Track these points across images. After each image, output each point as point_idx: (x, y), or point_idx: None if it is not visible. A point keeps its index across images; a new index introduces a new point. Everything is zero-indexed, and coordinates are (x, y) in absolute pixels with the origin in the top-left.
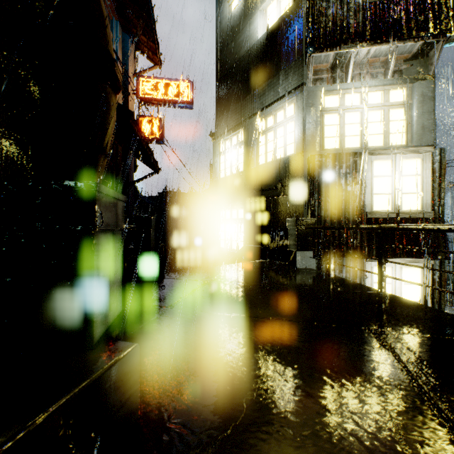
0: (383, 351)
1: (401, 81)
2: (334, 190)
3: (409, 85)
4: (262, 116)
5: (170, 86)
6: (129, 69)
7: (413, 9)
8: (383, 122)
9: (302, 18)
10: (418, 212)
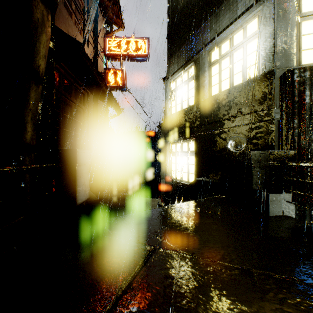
0: None
1: None
2: None
3: None
4: (216, 44)
5: (130, 43)
6: (98, 32)
7: None
8: None
9: None
10: None
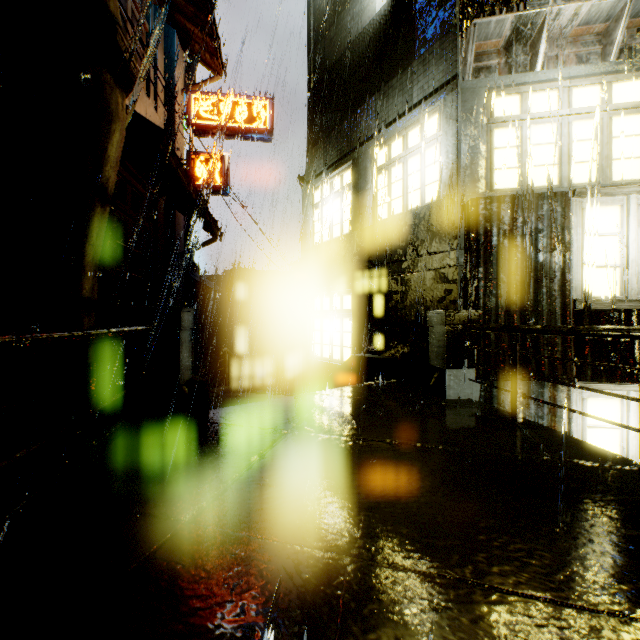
0: None
1: (635, 64)
2: (514, 260)
3: None
4: (383, 140)
5: (238, 107)
6: (175, 81)
7: None
8: (600, 140)
9: None
10: None
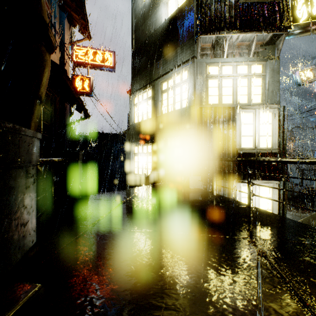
0: (260, 258)
1: (258, 59)
2: (215, 133)
3: (264, 62)
4: (165, 79)
5: (97, 54)
6: (65, 39)
7: (267, 10)
8: (247, 87)
9: (193, 9)
10: (270, 149)
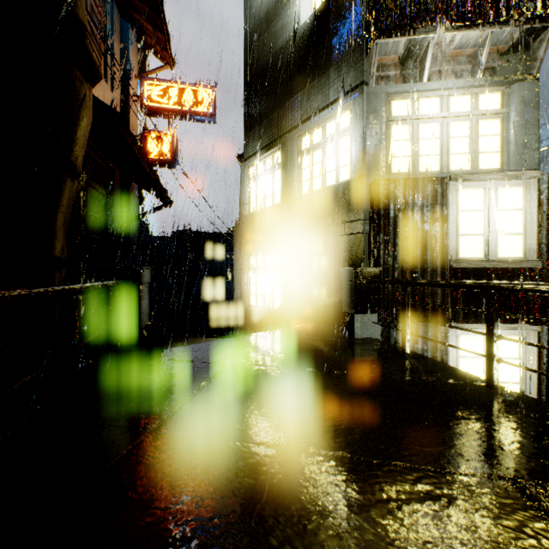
0: None
1: (494, 81)
2: (406, 229)
3: (505, 88)
4: (307, 129)
5: (185, 93)
6: (130, 68)
7: None
8: (470, 137)
9: None
10: (521, 260)
